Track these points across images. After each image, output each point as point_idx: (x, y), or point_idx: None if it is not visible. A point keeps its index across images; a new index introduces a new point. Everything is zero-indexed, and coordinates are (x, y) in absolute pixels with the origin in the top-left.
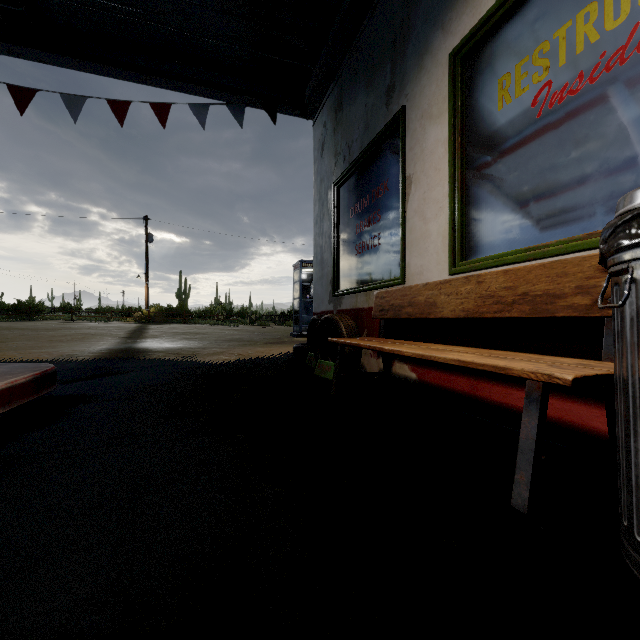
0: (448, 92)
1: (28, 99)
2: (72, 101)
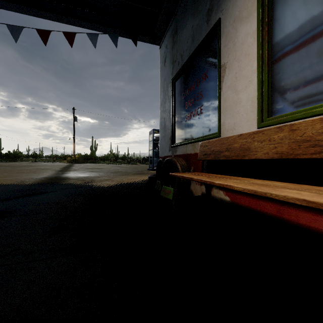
0: None
1: None
2: (14, 29)
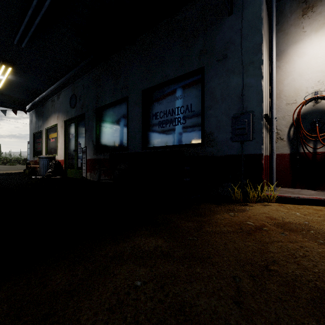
0: (45, 133)
1: None
2: None
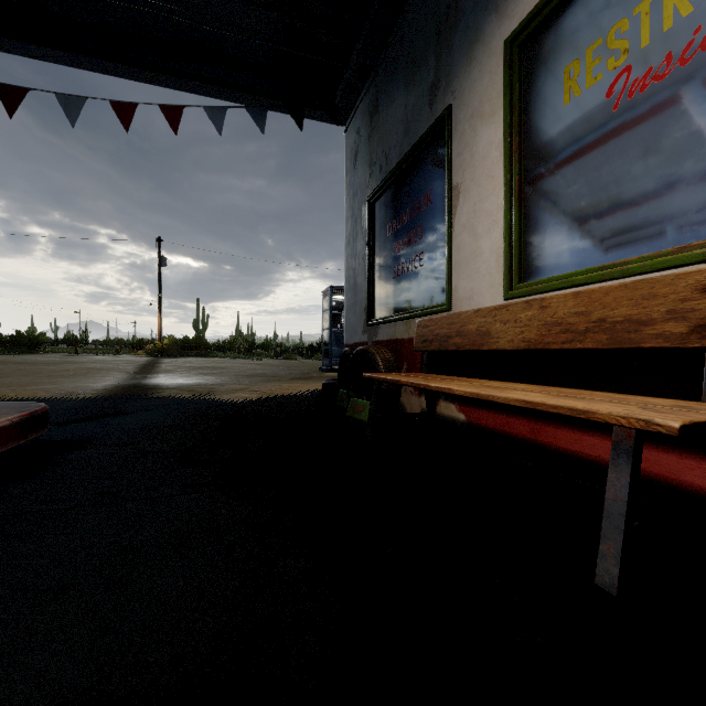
0: (504, 85)
1: (19, 99)
2: (69, 102)
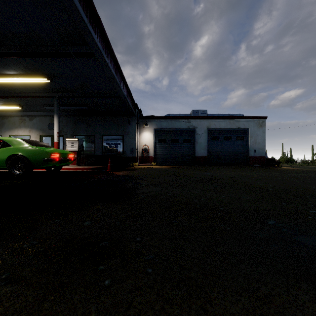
0: None
1: None
2: None
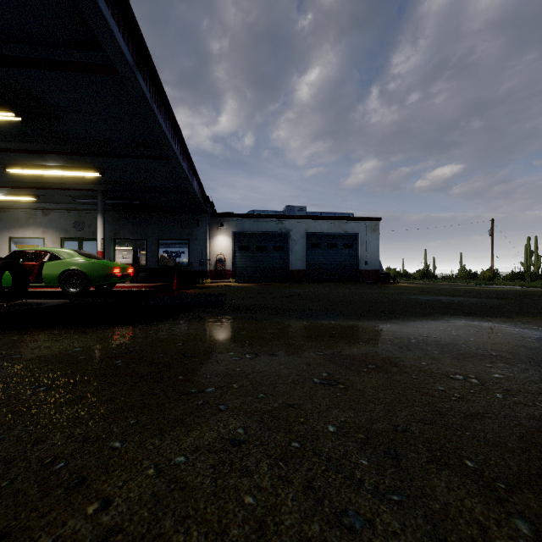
0: (9, 242)
1: None
2: None
